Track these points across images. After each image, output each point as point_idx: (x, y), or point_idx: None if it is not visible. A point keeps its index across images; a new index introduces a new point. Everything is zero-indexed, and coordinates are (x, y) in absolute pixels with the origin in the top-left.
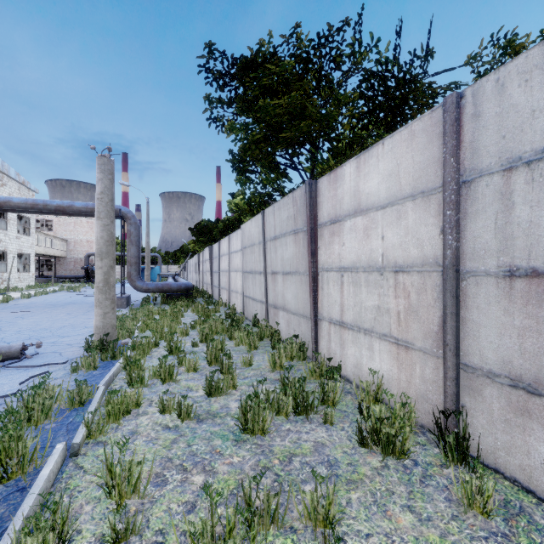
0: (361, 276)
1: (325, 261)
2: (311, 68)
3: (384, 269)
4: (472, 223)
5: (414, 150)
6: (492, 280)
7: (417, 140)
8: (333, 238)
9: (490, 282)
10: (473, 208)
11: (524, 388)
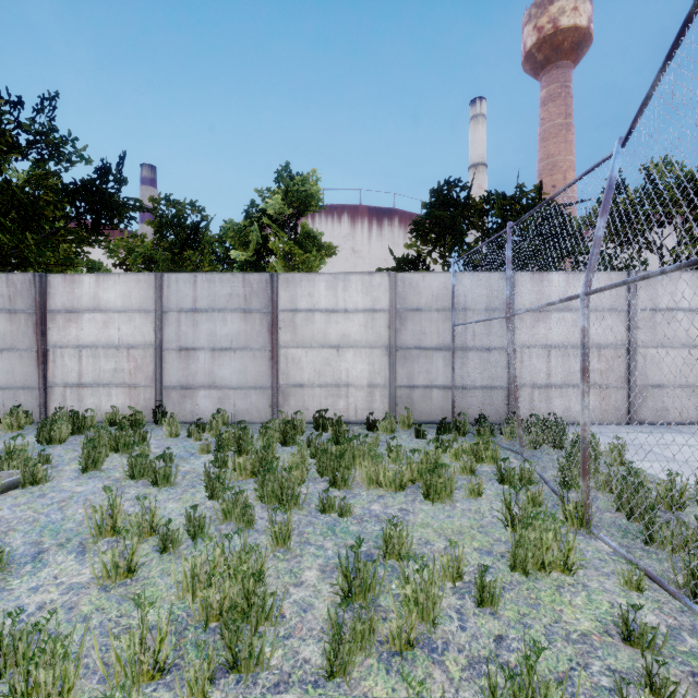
0: (101, 351)
1: (59, 340)
2: (3, 136)
3: (120, 347)
4: (167, 329)
5: (140, 288)
6: (175, 351)
7: (142, 284)
8: (70, 324)
9: (174, 352)
10: (168, 323)
11: (185, 388)
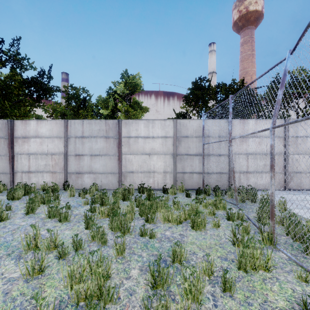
0: (39, 156)
1: (19, 151)
2: None
3: (48, 154)
4: (70, 146)
5: (57, 127)
6: (73, 156)
7: (58, 125)
8: (24, 143)
9: (73, 156)
10: (70, 143)
11: (78, 173)
